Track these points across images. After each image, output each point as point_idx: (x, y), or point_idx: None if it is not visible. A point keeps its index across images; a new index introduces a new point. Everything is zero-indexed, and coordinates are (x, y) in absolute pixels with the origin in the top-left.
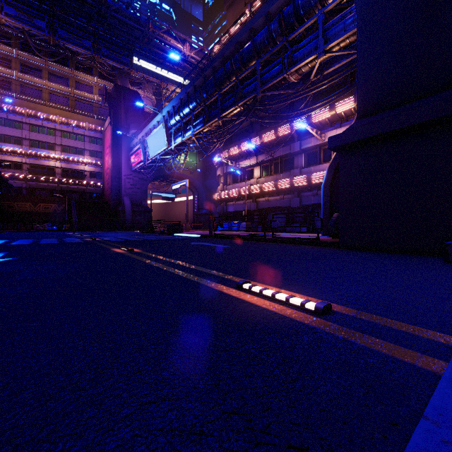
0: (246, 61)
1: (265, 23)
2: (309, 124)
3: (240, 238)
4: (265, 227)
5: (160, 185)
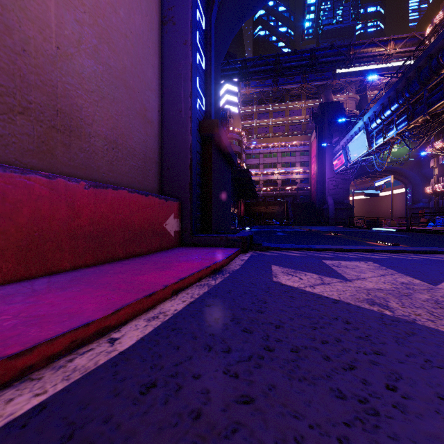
0: None
1: None
2: None
3: (435, 232)
4: None
5: (363, 181)
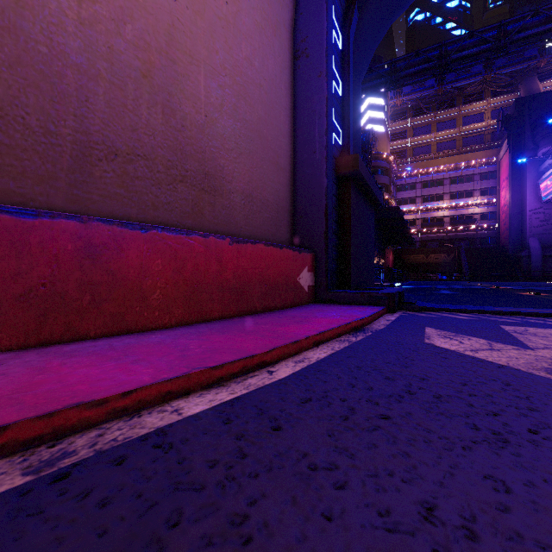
0: None
1: None
2: None
3: None
4: None
5: None
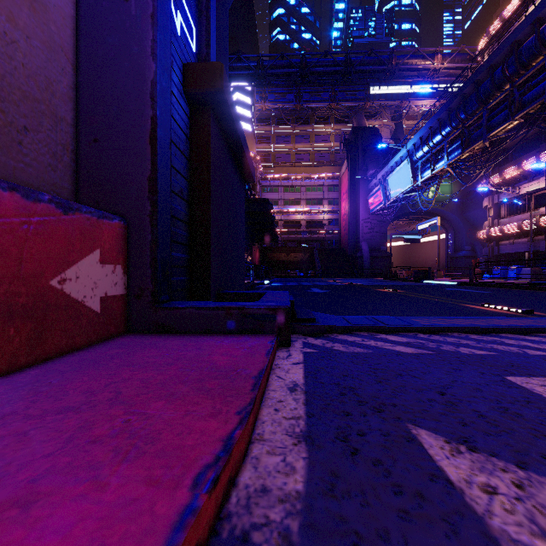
0: (527, 61)
1: None
2: None
3: (511, 286)
4: None
5: (400, 224)
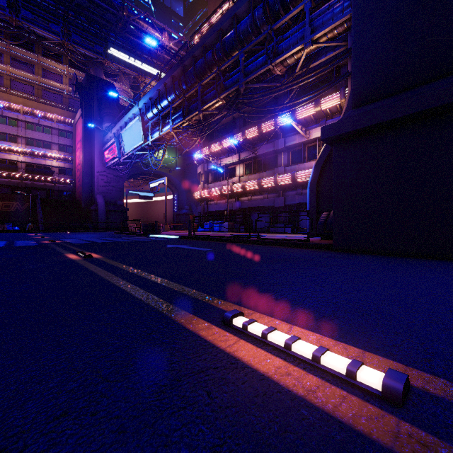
0: (229, 51)
1: (249, 11)
2: (294, 121)
3: (222, 239)
4: (249, 228)
5: (138, 183)
